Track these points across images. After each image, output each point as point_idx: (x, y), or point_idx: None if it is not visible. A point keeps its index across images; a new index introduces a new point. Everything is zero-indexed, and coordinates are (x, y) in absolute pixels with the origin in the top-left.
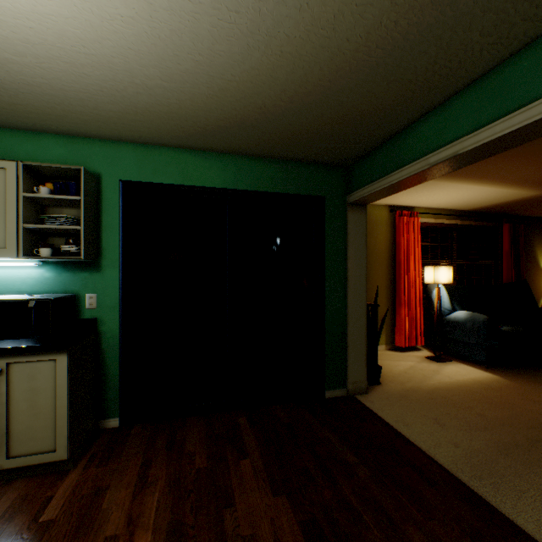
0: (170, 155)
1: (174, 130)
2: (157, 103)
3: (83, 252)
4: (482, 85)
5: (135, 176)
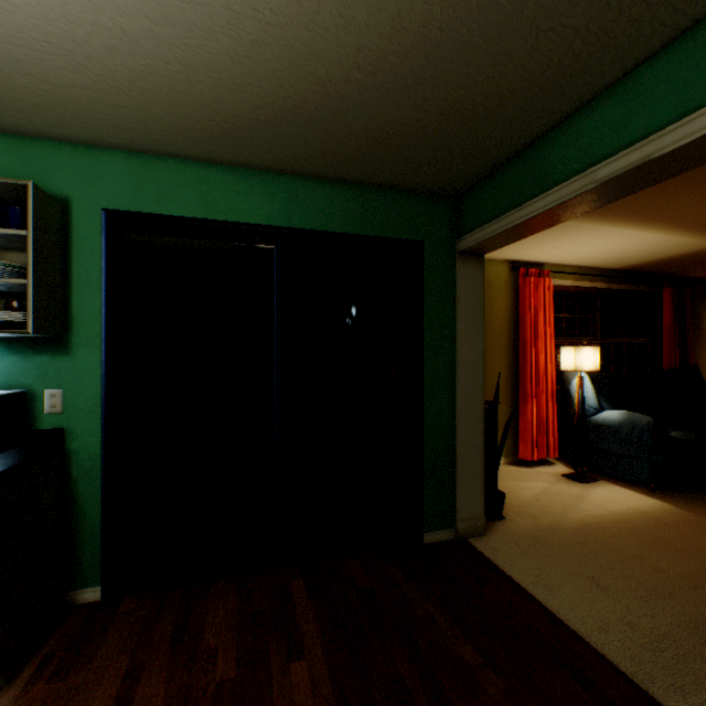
0: (184, 172)
1: (187, 127)
2: (149, 71)
3: (31, 322)
4: (697, 39)
5: (126, 203)
